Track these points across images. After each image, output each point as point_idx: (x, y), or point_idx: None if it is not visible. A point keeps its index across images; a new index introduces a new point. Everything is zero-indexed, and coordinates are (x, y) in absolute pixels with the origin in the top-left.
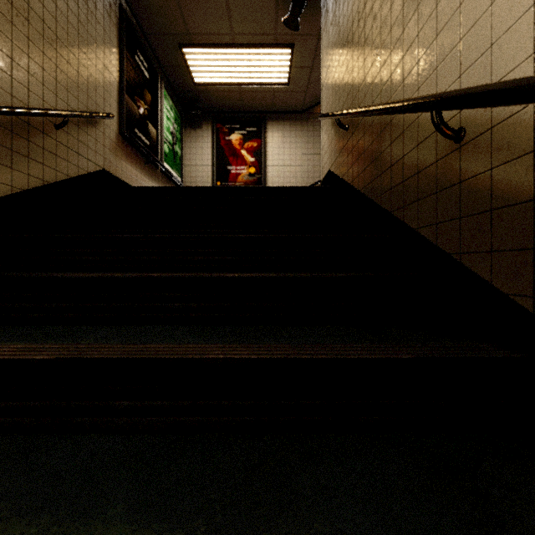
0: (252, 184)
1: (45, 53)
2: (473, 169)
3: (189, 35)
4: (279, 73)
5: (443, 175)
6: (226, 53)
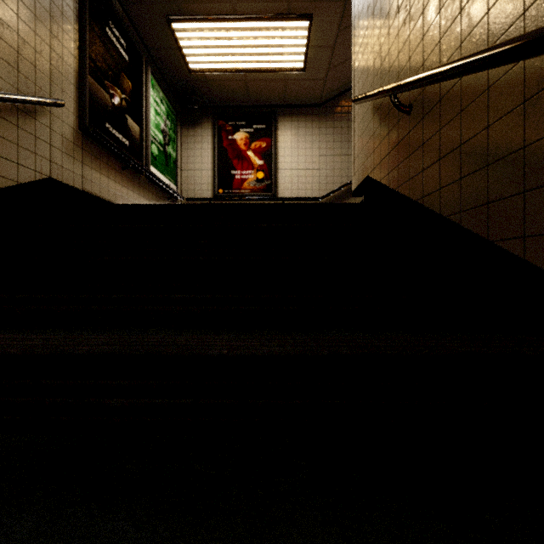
0: (260, 191)
1: None
2: None
3: (178, 4)
4: (293, 54)
5: None
6: (226, 29)
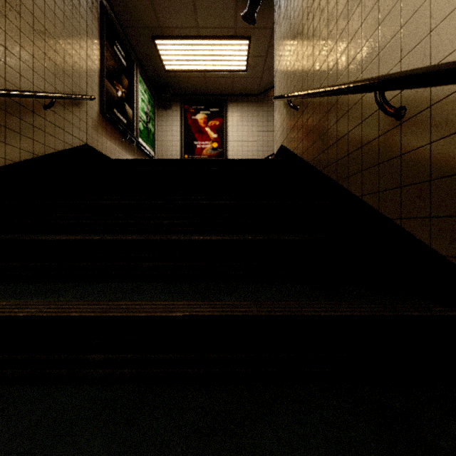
0: (214, 157)
1: (35, 42)
2: (413, 143)
3: (160, 28)
4: (238, 61)
5: (385, 148)
6: (192, 44)
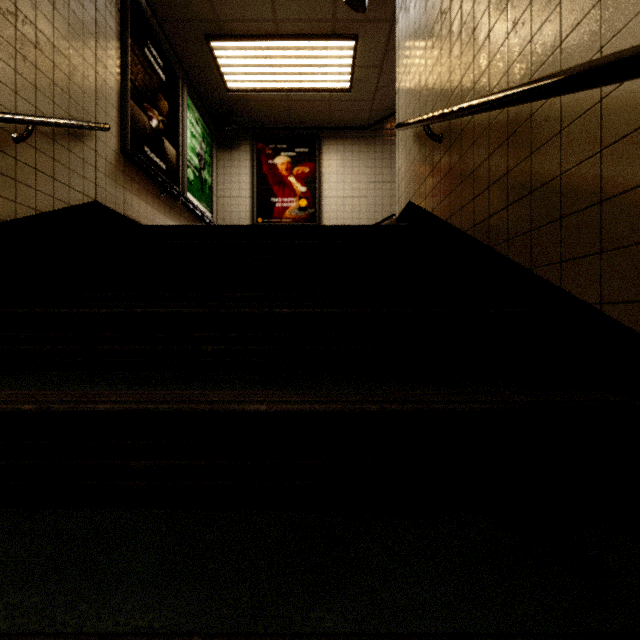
0: (302, 220)
1: None
2: None
3: (218, 22)
4: (338, 74)
5: None
6: (268, 48)
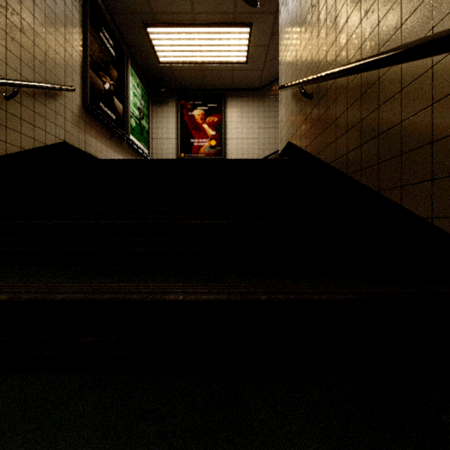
0: (213, 155)
1: None
2: None
3: (152, 14)
4: (238, 51)
5: None
6: (188, 32)
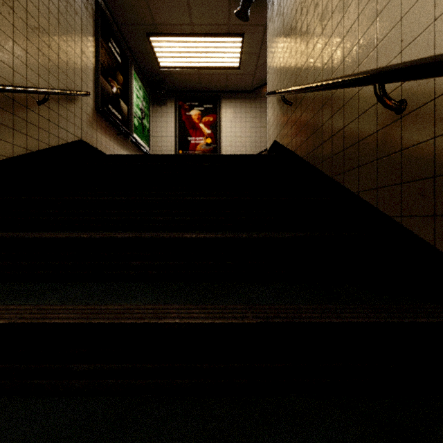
0: (208, 152)
1: (28, 38)
2: (415, 138)
3: (155, 26)
4: (232, 58)
5: (384, 143)
6: (186, 41)
